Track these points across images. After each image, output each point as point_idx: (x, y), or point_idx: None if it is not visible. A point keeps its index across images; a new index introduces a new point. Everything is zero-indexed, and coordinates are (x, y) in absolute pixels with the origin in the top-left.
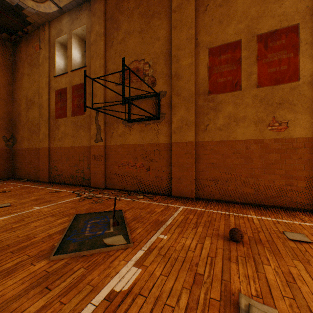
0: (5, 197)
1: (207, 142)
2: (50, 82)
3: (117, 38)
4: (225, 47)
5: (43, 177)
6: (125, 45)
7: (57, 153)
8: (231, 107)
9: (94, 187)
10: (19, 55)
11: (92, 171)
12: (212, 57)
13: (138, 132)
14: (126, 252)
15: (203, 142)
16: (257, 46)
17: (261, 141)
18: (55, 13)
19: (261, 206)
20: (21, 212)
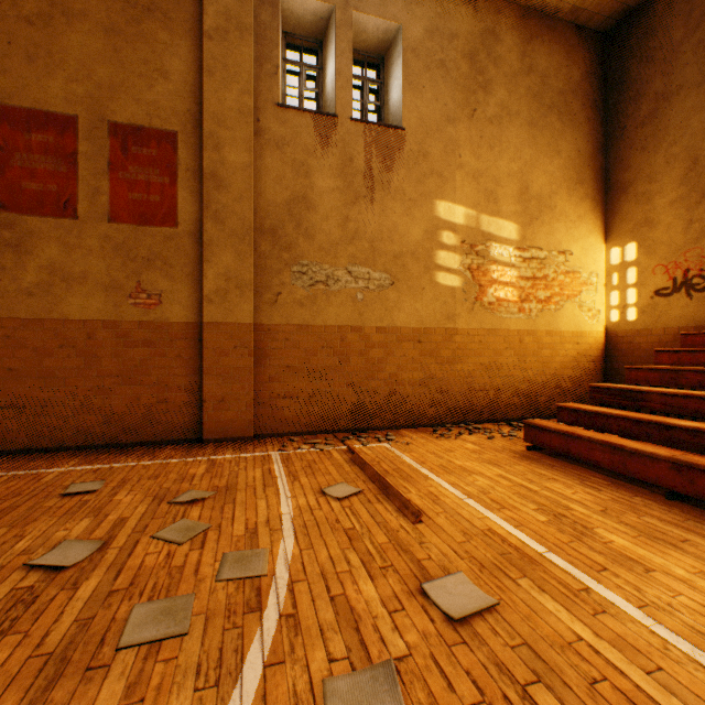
0: None
1: None
2: None
3: None
4: (42, 117)
5: None
6: None
7: None
8: (56, 249)
9: None
10: None
11: None
12: (12, 129)
13: None
14: None
15: None
16: (110, 143)
17: (118, 325)
18: None
19: (119, 447)
20: None
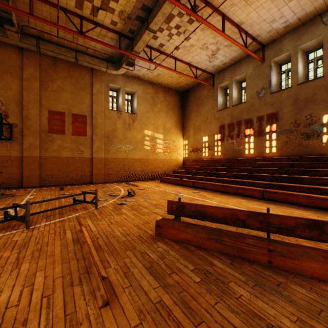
0: None
1: (48, 156)
2: None
3: None
4: (57, 112)
5: None
6: None
7: None
8: (60, 141)
9: None
10: None
11: None
12: (51, 115)
13: None
14: (23, 196)
15: (45, 157)
16: (72, 118)
17: (74, 158)
18: None
19: (74, 184)
20: None
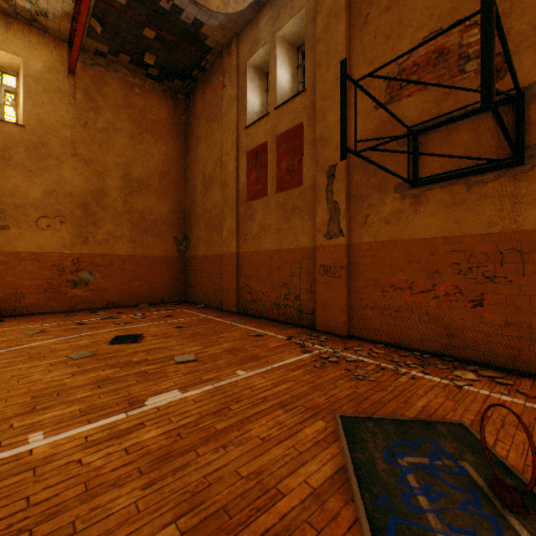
0: (183, 339)
1: None
2: (238, 140)
3: (378, 3)
4: None
5: (228, 303)
6: (403, 8)
7: (250, 263)
8: None
9: (323, 331)
10: (193, 111)
11: (319, 298)
12: None
13: (442, 207)
14: None
15: None
16: None
17: None
18: (247, 15)
19: None
20: (218, 382)
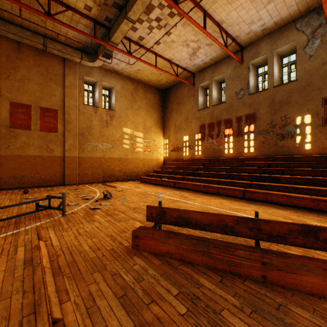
0: None
1: (9, 155)
2: None
3: None
4: (22, 105)
5: None
6: None
7: None
8: (26, 138)
9: None
10: None
11: None
12: (13, 108)
13: None
14: None
15: (6, 155)
16: (40, 112)
17: (42, 156)
18: None
19: (42, 186)
20: None
